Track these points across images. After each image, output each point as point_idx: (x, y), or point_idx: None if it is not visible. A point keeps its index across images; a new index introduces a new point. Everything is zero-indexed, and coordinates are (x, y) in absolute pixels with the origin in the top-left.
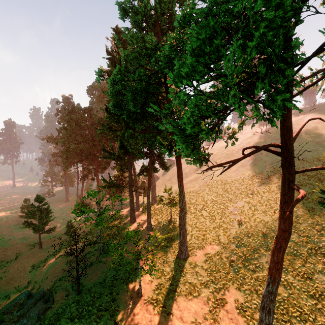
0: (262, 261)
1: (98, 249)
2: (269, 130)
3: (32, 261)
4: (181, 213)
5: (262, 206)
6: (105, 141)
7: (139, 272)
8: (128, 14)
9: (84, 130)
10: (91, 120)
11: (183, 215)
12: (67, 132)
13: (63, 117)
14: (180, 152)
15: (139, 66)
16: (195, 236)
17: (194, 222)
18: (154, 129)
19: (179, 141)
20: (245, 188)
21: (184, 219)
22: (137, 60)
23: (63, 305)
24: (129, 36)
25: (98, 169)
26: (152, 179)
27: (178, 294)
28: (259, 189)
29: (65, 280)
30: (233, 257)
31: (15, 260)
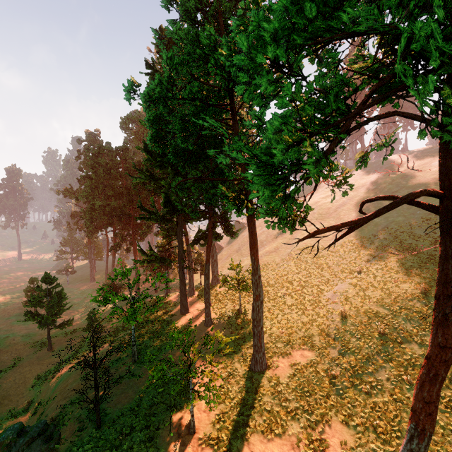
0: (381, 378)
1: (131, 355)
2: (381, 180)
3: (37, 370)
4: (255, 302)
5: (376, 291)
6: (146, 196)
7: (191, 398)
8: (175, 0)
9: (115, 179)
10: (125, 166)
11: (258, 305)
12: (91, 182)
13: (86, 161)
14: (253, 210)
15: (192, 79)
16: (276, 336)
17: (275, 314)
18: (214, 176)
19: (256, 181)
20: (348, 263)
21: (259, 311)
22: (187, 66)
23: (73, 446)
24: (175, 30)
25: (135, 236)
26: (212, 250)
27: (251, 431)
28: (370, 265)
29: (80, 403)
30: (336, 371)
31: (12, 369)
